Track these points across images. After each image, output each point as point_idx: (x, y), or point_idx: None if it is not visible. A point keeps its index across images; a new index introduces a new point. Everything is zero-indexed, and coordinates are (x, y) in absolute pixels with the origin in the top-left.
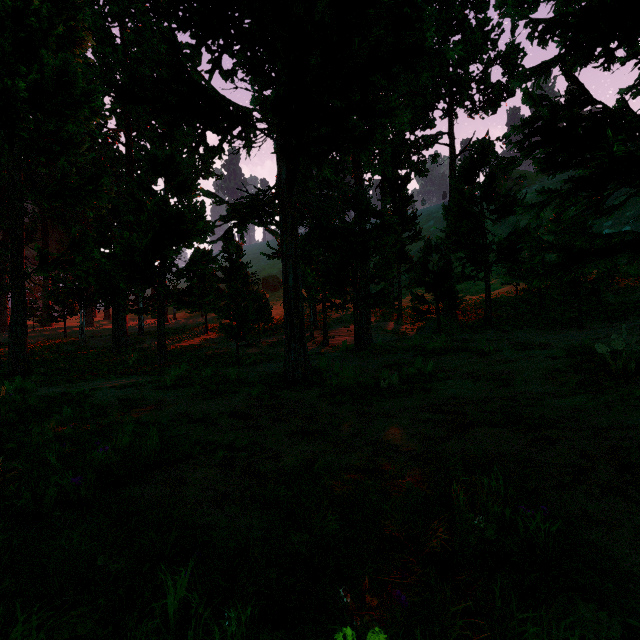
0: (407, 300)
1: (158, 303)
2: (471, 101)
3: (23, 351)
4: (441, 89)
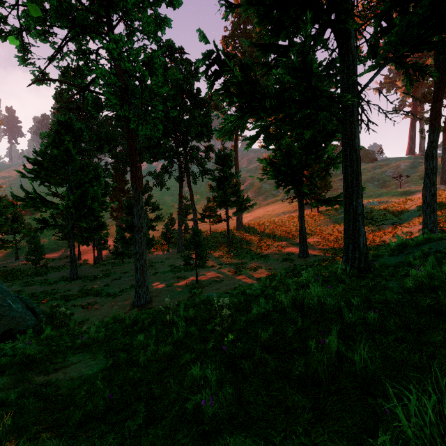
0: None
1: None
2: None
3: None
4: None
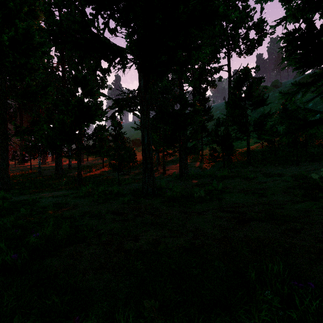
0: (206, 151)
1: (77, 152)
2: (239, 48)
3: (7, 177)
4: (224, 41)
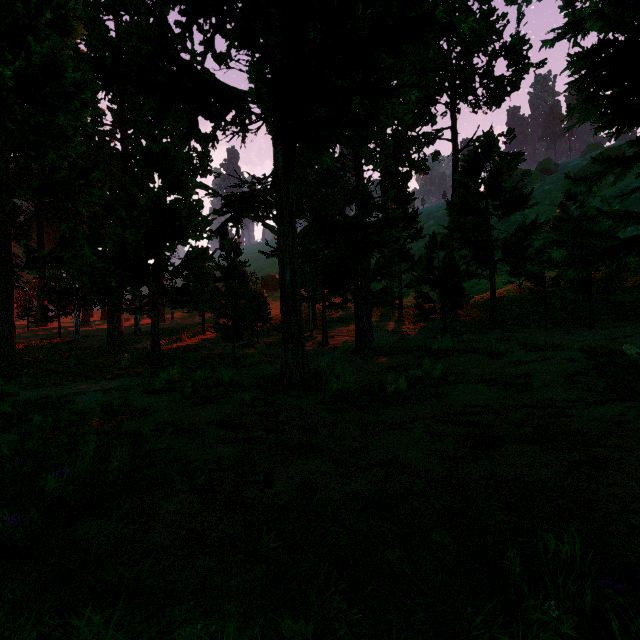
0: (407, 300)
1: (152, 302)
2: (474, 95)
3: (10, 352)
4: (444, 81)
